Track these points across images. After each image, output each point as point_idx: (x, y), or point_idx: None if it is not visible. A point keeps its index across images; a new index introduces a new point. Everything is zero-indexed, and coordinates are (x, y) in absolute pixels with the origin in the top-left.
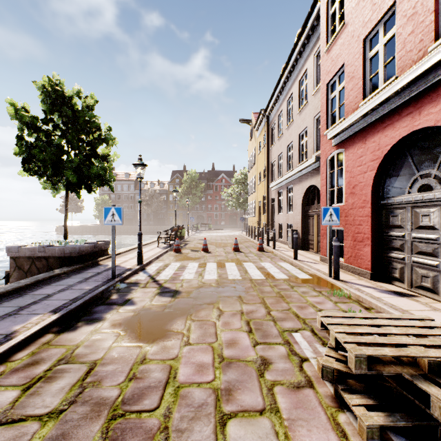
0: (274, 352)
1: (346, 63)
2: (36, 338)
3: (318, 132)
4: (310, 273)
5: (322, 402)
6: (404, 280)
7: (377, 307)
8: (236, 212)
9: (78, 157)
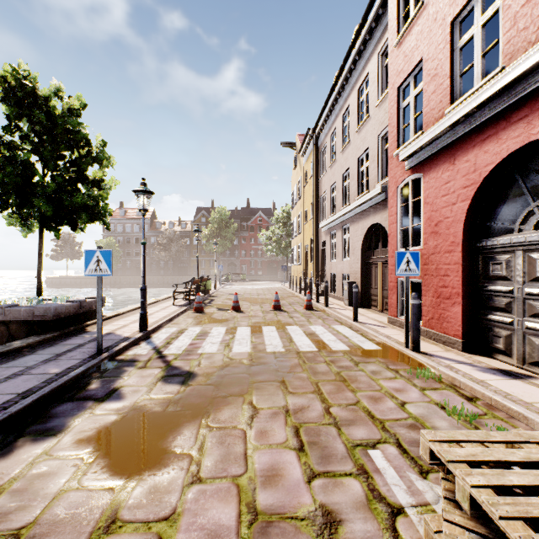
0: (344, 494)
1: (426, 57)
2: None
3: (383, 155)
4: (377, 342)
5: None
6: (511, 353)
7: (486, 397)
8: (276, 259)
9: (56, 180)
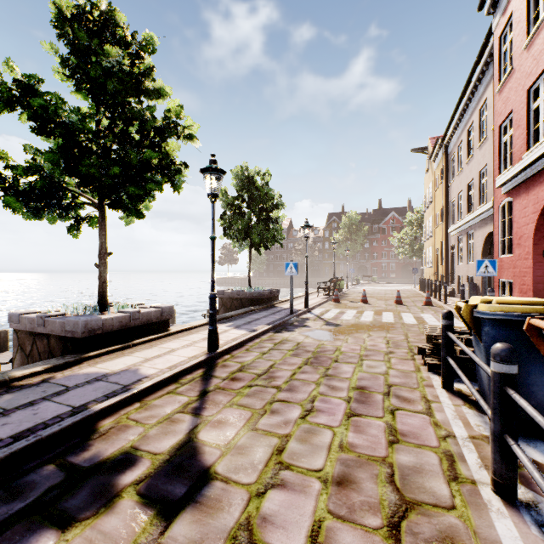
0: (399, 350)
1: (514, 110)
2: (266, 333)
3: None
4: None
5: (415, 363)
6: None
7: None
8: (410, 261)
9: (260, 223)
